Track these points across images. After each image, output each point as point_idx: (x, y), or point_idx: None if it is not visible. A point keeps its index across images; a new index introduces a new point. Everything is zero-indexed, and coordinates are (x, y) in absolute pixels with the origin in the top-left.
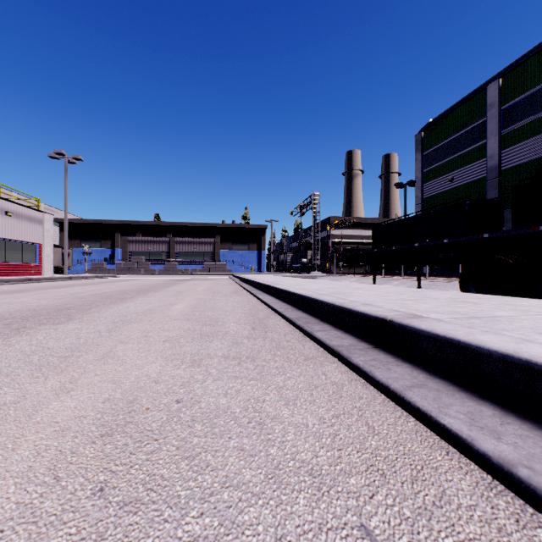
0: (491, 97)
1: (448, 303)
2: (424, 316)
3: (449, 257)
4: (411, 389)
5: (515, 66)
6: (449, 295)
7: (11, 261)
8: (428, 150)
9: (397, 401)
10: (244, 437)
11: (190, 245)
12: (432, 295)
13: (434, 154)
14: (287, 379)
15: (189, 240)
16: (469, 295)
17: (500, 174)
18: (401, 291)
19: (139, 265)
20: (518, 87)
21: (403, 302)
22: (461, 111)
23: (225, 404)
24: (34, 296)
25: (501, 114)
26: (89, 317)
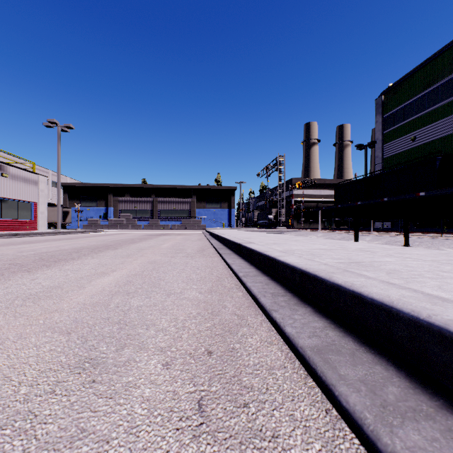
0: None
1: None
2: None
3: None
4: None
5: None
6: None
7: (7, 217)
8: (389, 112)
9: None
10: None
11: (171, 204)
12: None
13: (395, 116)
14: None
15: (169, 199)
16: None
17: None
18: None
19: (127, 221)
20: None
21: None
22: (424, 72)
23: None
24: None
25: None
26: None
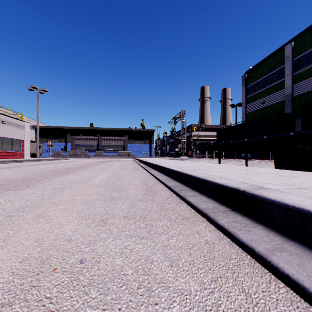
0: (287, 53)
1: (275, 177)
2: (265, 187)
3: (266, 147)
4: (274, 252)
5: (302, 34)
6: (271, 171)
7: (5, 150)
8: (250, 85)
9: (263, 264)
10: (133, 308)
11: (110, 141)
12: (260, 171)
13: (253, 87)
14: (170, 238)
15: (109, 138)
16: (284, 171)
17: (292, 99)
18: (239, 168)
19: (81, 152)
20: (304, 47)
21: (245, 176)
22: (269, 61)
23: (120, 264)
24: (13, 171)
25: (293, 63)
26: (41, 185)
